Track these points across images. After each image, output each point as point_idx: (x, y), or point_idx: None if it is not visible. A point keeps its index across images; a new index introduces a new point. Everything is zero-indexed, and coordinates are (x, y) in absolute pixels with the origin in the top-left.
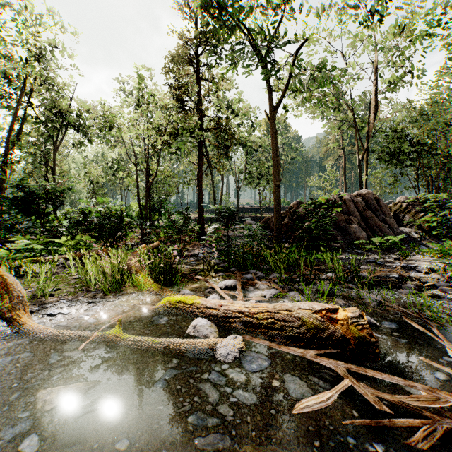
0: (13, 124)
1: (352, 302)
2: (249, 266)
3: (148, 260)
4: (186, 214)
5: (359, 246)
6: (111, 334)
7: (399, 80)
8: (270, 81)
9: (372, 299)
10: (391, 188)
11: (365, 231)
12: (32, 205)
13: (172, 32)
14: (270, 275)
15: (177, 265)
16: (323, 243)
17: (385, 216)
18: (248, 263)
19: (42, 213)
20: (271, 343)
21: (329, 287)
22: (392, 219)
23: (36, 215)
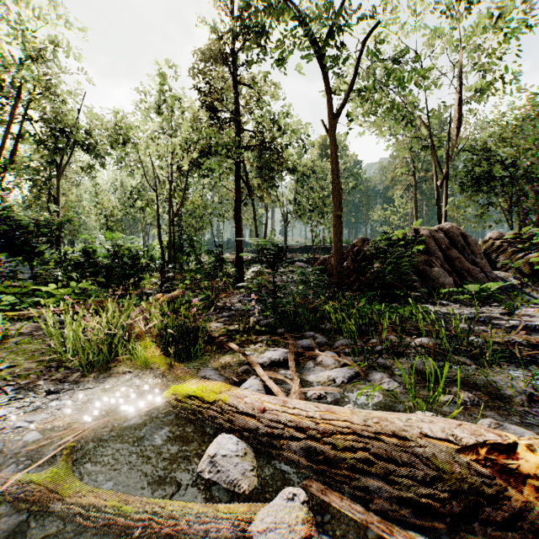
0: (5, 142)
1: (479, 393)
2: (304, 325)
3: (161, 318)
4: (219, 253)
5: (445, 296)
6: (52, 475)
7: (487, 87)
8: (328, 81)
9: (515, 389)
10: (477, 222)
11: (450, 275)
12: (16, 242)
13: (202, 22)
14: (336, 339)
15: (200, 325)
16: (400, 291)
17: (475, 256)
18: (303, 320)
19: (31, 252)
20: (368, 513)
21: (446, 371)
22: (484, 261)
23: (24, 255)
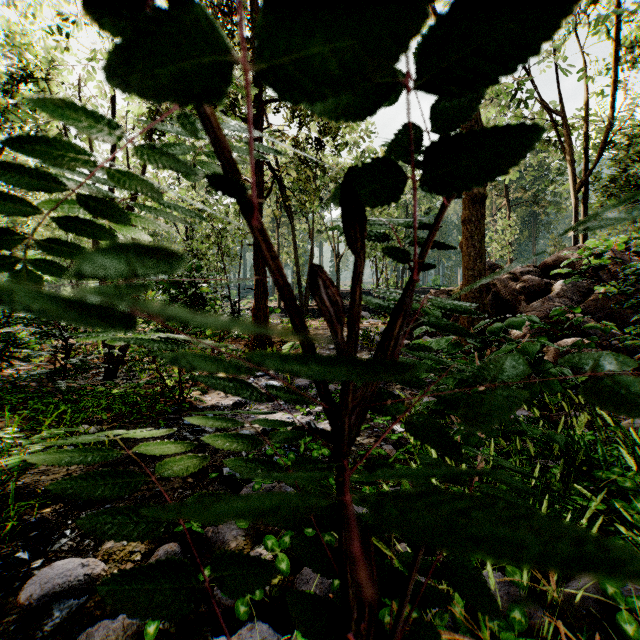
0: None
1: None
2: None
3: None
4: (195, 286)
5: None
6: None
7: None
8: None
9: None
10: None
11: None
12: None
13: None
14: None
15: None
16: None
17: None
18: None
19: None
20: None
21: None
22: None
23: None
